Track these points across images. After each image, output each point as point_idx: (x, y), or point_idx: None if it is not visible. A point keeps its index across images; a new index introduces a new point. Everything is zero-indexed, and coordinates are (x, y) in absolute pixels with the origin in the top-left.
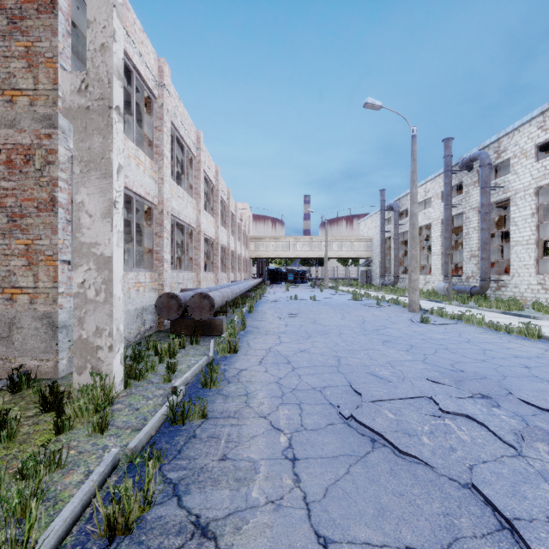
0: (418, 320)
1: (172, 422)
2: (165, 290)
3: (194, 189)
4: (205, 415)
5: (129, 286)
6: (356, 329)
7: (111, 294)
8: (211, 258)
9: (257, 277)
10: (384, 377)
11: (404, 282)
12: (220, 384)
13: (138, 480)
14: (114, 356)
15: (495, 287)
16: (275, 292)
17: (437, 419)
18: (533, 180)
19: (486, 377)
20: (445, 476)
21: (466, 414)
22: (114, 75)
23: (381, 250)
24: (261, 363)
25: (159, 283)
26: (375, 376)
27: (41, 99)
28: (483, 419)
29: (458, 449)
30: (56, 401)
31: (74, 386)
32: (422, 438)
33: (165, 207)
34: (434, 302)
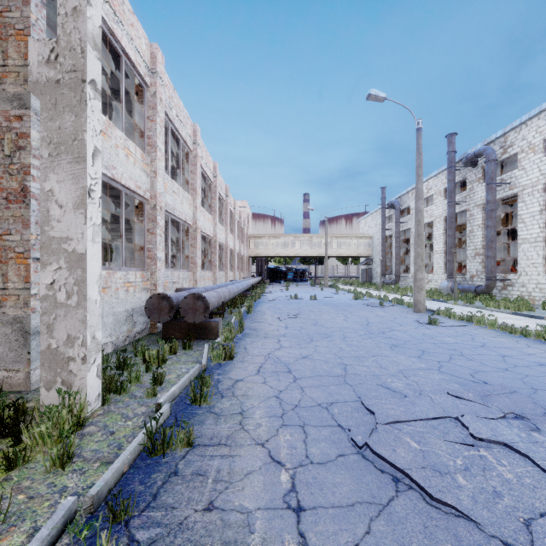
0: (425, 321)
1: (151, 453)
2: (158, 290)
3: (190, 184)
4: (191, 443)
5: (117, 286)
6: (361, 332)
7: (84, 297)
8: (209, 256)
9: (257, 276)
10: (398, 391)
11: (405, 281)
12: (212, 399)
13: (96, 544)
14: (88, 368)
15: (501, 286)
16: (275, 291)
17: (471, 449)
18: (541, 176)
19: (514, 390)
20: (497, 538)
21: (503, 442)
22: (88, 44)
23: (382, 248)
24: (259, 372)
25: (152, 283)
26: (387, 388)
27: (11, 77)
28: (525, 449)
29: (504, 493)
30: (14, 425)
31: (42, 403)
32: (457, 478)
33: (157, 202)
34: (438, 301)
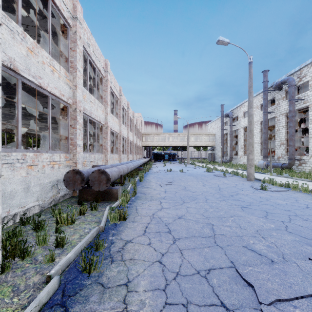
0: (257, 187)
1: None
2: (78, 166)
3: (103, 98)
4: None
5: (44, 164)
6: (216, 195)
7: None
8: (116, 145)
9: (147, 157)
10: (263, 254)
11: (236, 160)
12: (102, 265)
13: None
14: None
15: (298, 164)
16: (157, 166)
17: None
18: None
19: None
20: None
21: None
22: None
23: (221, 141)
24: (145, 232)
25: (73, 161)
26: (253, 251)
27: None
28: None
29: None
30: None
31: None
32: None
33: (77, 106)
34: (259, 173)
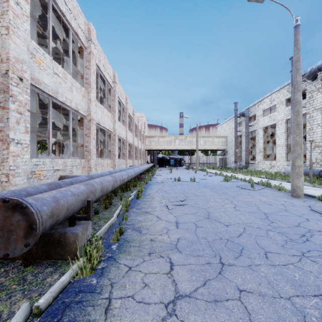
0: None
1: None
2: (14, 181)
3: (85, 79)
4: None
5: None
6: (276, 236)
7: None
8: (109, 147)
9: (150, 162)
10: None
11: (252, 166)
12: None
13: None
14: None
15: None
16: (162, 173)
17: None
18: None
19: None
20: None
21: None
22: None
23: (235, 144)
24: None
25: (3, 172)
26: None
27: None
28: None
29: None
30: None
31: None
32: None
33: (12, 67)
34: None
